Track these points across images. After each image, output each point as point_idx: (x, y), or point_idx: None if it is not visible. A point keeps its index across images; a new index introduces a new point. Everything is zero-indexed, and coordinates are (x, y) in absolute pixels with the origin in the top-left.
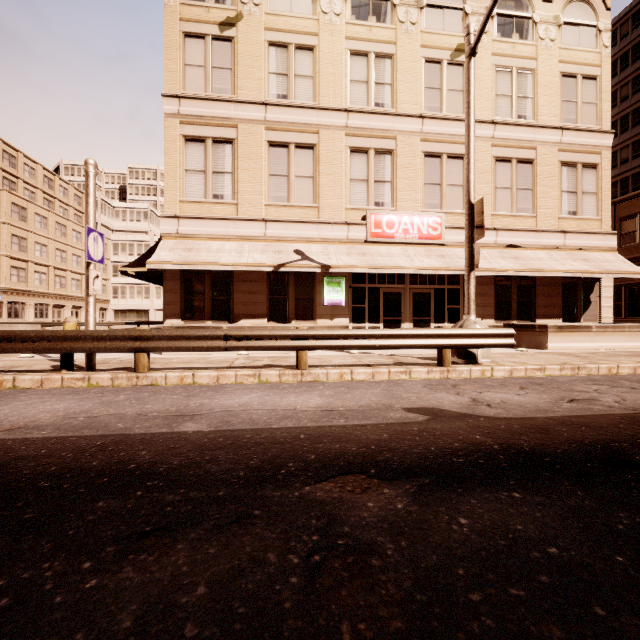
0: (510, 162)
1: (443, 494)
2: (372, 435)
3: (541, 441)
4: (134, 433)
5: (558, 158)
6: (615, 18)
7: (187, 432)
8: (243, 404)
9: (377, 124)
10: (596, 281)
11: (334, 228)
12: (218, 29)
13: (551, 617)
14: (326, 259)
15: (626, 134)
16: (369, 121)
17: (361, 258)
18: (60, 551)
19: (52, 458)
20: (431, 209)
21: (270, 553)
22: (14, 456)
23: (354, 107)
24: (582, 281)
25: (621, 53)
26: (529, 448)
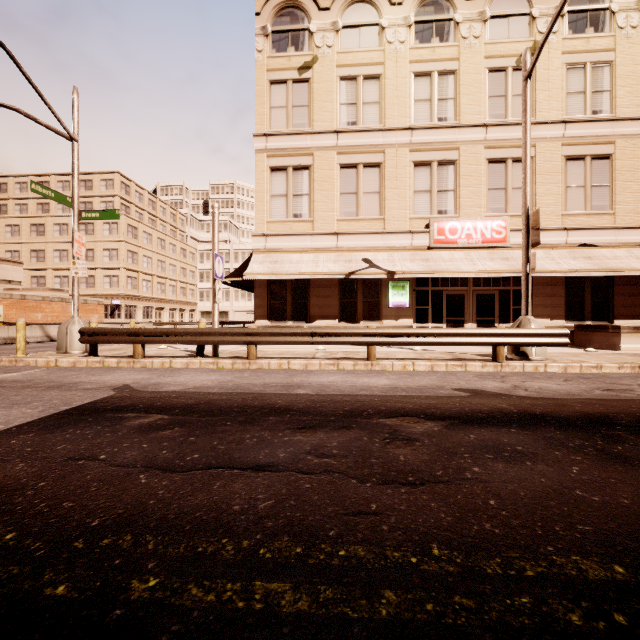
0: (583, 160)
1: (464, 427)
2: (424, 401)
3: (553, 410)
4: (268, 393)
5: None
6: None
7: (300, 394)
8: (331, 381)
9: (440, 137)
10: None
11: (399, 237)
12: (297, 73)
13: (501, 462)
14: (391, 266)
15: None
16: (432, 136)
17: (424, 264)
18: (265, 430)
19: (231, 401)
20: (495, 213)
21: (364, 437)
22: (210, 399)
23: (418, 124)
24: None
25: None
26: (540, 413)
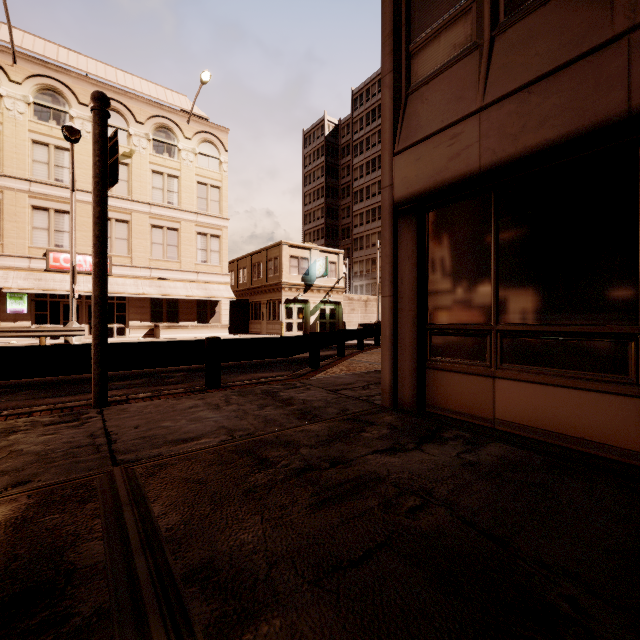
0: (163, 229)
1: None
2: None
3: None
4: None
5: (195, 230)
6: (315, 123)
7: None
8: None
9: (57, 193)
10: (219, 300)
11: (17, 260)
12: None
13: None
14: (3, 282)
15: (319, 201)
16: (50, 190)
17: (36, 282)
18: None
19: None
20: None
21: None
22: None
23: (37, 179)
24: (211, 300)
25: (317, 148)
26: None
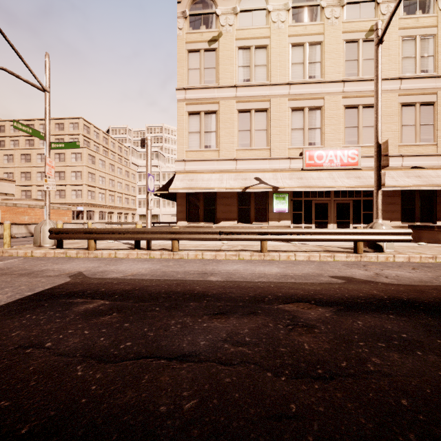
0: (414, 106)
1: (350, 313)
2: (311, 287)
3: (416, 296)
4: (188, 279)
5: None
6: None
7: (213, 280)
8: (235, 269)
9: (310, 90)
10: None
11: (280, 162)
12: (207, 44)
13: (395, 352)
14: (275, 183)
15: None
16: (304, 89)
17: (299, 181)
18: (187, 315)
19: (159, 287)
20: (350, 144)
21: (270, 324)
22: (143, 285)
23: (294, 81)
24: None
25: None
26: (406, 299)
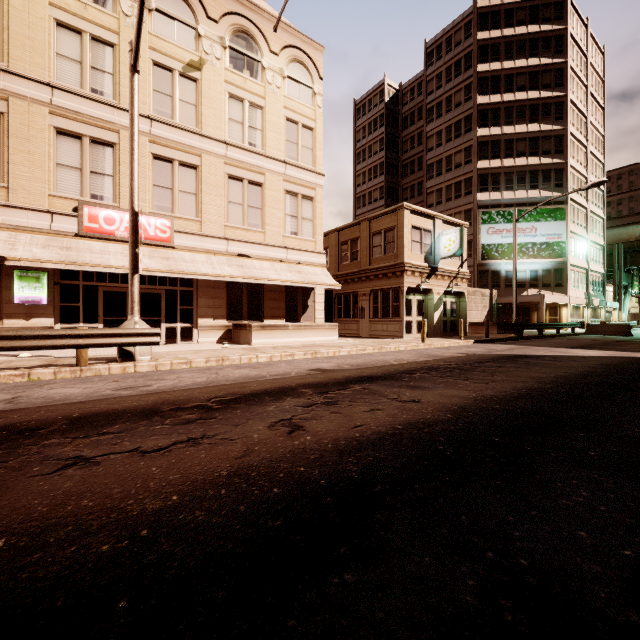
0: (242, 181)
1: None
2: None
3: None
4: None
5: (283, 186)
6: (371, 90)
7: None
8: None
9: (94, 111)
10: (312, 289)
11: (31, 215)
12: None
13: None
14: (7, 249)
15: (376, 180)
16: (83, 105)
17: (62, 252)
18: None
19: None
20: (161, 211)
21: None
22: None
23: (63, 85)
24: (302, 289)
25: (374, 118)
26: None
